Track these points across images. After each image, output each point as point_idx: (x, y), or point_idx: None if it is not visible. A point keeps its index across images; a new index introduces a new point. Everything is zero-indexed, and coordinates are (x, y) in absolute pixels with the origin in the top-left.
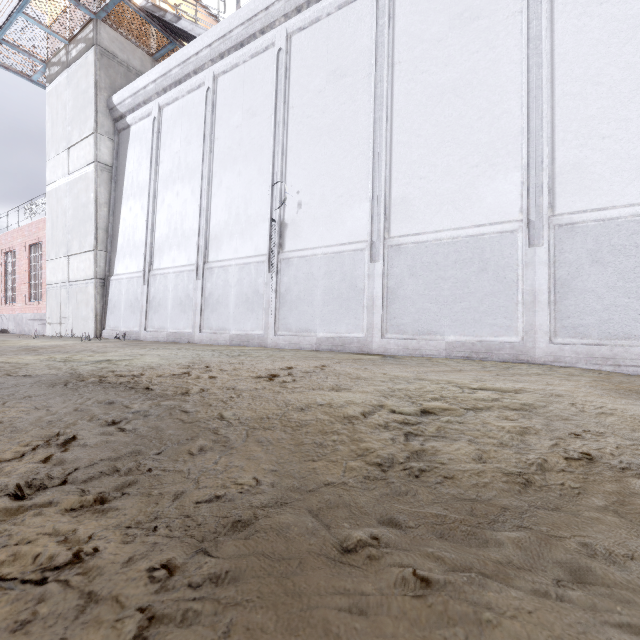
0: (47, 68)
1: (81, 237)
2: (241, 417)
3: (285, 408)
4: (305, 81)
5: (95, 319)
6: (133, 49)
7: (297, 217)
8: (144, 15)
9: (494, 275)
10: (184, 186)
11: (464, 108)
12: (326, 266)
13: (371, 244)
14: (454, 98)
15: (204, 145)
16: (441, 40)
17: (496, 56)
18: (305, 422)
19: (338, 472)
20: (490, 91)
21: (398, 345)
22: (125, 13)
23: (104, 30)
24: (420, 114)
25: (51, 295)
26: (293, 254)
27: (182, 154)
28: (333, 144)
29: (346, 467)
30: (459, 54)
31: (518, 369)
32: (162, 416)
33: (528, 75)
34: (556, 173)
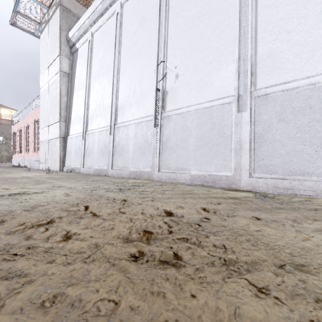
0: (40, 26)
1: (53, 115)
2: None
3: None
4: None
5: (59, 160)
6: (81, 7)
7: (175, 85)
8: None
9: None
10: (104, 78)
11: None
12: (198, 119)
13: (238, 97)
14: None
15: (115, 49)
16: None
17: None
18: None
19: None
20: None
21: (267, 184)
22: None
23: None
24: None
25: (42, 147)
26: (172, 112)
27: (103, 58)
28: (203, 25)
29: None
30: None
31: None
32: None
33: None
34: None
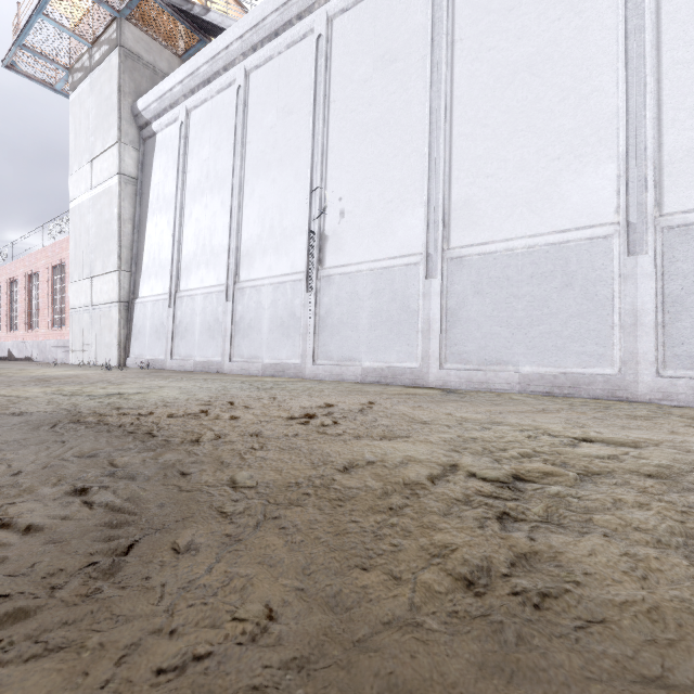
0: (70, 75)
1: (104, 257)
2: (260, 482)
3: (322, 468)
4: (348, 70)
5: (119, 346)
6: (160, 50)
7: (339, 228)
8: (171, 10)
9: (582, 291)
10: (213, 197)
11: (542, 89)
12: (373, 284)
13: (427, 257)
14: (529, 77)
15: (235, 150)
16: (513, 9)
17: (583, 22)
18: (349, 492)
19: (404, 595)
20: (576, 66)
21: (460, 377)
22: (150, 9)
23: (128, 29)
24: (487, 99)
25: (74, 320)
26: (334, 271)
27: (211, 161)
28: (381, 141)
29: (416, 584)
30: (535, 24)
31: (619, 409)
32: (153, 479)
33: (626, 42)
34: (664, 162)
